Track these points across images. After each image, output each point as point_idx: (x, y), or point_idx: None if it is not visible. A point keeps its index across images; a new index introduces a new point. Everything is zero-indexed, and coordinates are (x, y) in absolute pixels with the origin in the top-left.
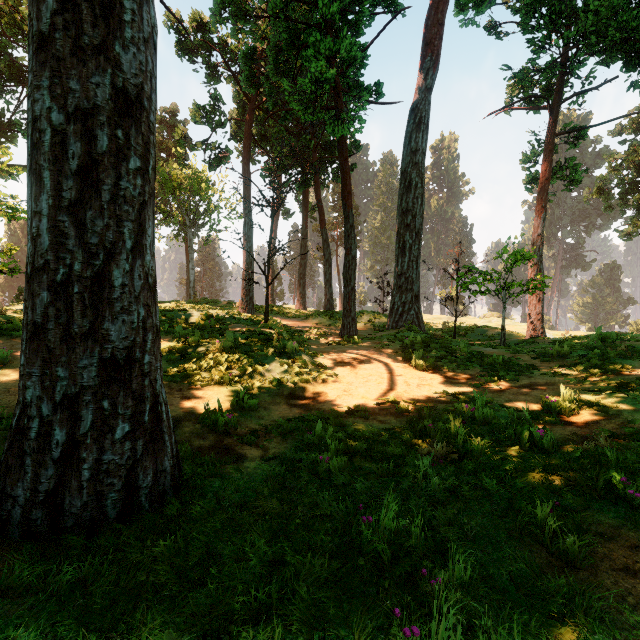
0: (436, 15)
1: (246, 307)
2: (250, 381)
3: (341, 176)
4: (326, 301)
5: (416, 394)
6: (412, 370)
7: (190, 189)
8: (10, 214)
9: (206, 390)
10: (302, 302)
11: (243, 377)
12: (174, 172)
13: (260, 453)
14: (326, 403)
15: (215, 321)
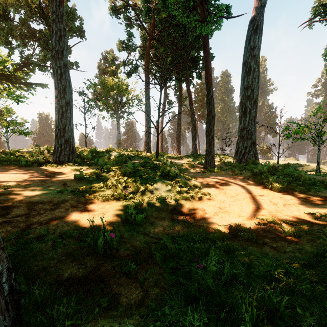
0: None
1: (146, 152)
2: (141, 197)
3: (205, 64)
4: (193, 149)
5: (289, 214)
6: (269, 191)
7: (118, 90)
8: (14, 97)
9: (105, 204)
10: (178, 150)
11: (136, 194)
12: (109, 80)
13: (137, 296)
14: (206, 220)
15: (126, 157)
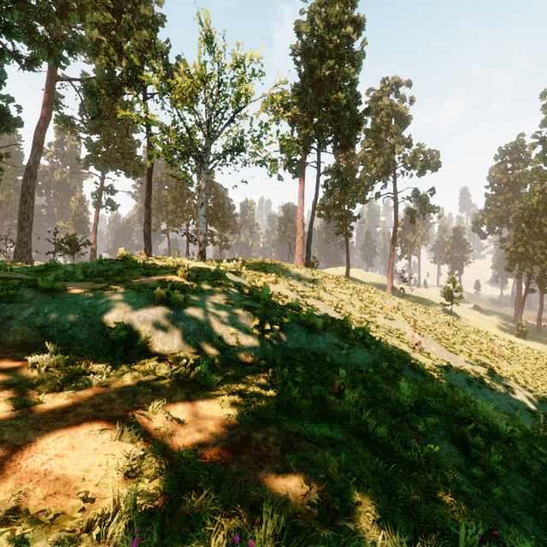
0: (41, 133)
1: None
2: None
3: None
4: None
5: None
6: None
7: None
8: None
9: None
10: None
11: None
12: None
13: None
14: None
15: None
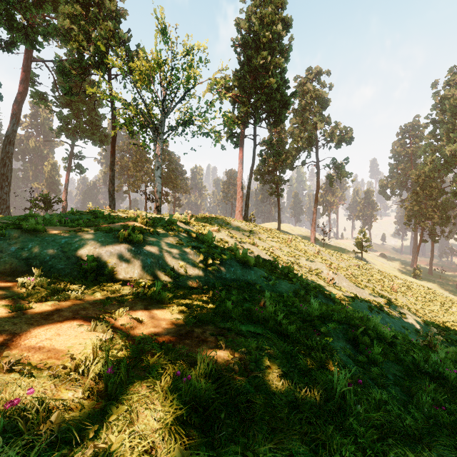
0: (18, 106)
1: None
2: None
3: None
4: None
5: None
6: None
7: None
8: None
9: None
10: None
11: None
12: None
13: None
14: None
15: None
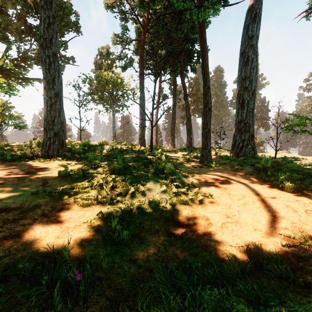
0: None
1: (141, 146)
2: (131, 201)
3: (201, 54)
4: (187, 142)
5: None
6: (280, 191)
7: (113, 84)
8: (5, 90)
9: (86, 210)
10: (173, 144)
11: (125, 196)
12: (104, 74)
13: None
14: (212, 235)
15: (118, 151)
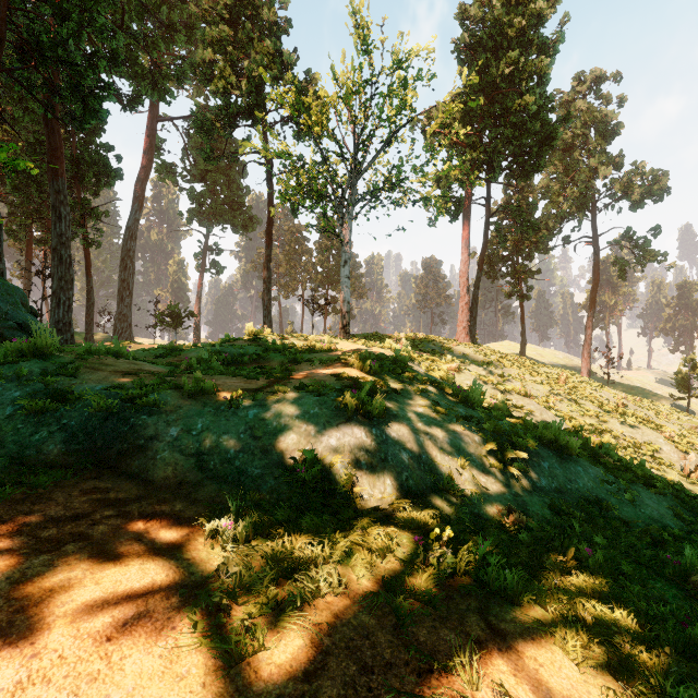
0: (141, 185)
1: None
2: None
3: (86, 261)
4: None
5: None
6: None
7: None
8: None
9: None
10: None
11: None
12: None
13: None
14: None
15: None
